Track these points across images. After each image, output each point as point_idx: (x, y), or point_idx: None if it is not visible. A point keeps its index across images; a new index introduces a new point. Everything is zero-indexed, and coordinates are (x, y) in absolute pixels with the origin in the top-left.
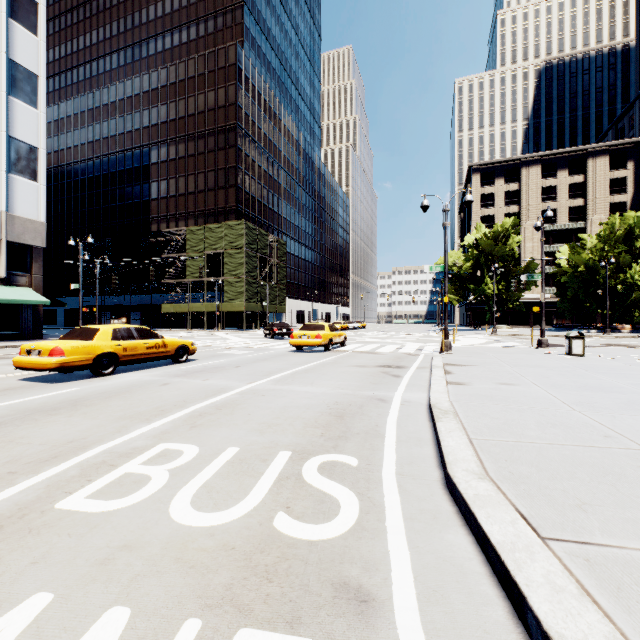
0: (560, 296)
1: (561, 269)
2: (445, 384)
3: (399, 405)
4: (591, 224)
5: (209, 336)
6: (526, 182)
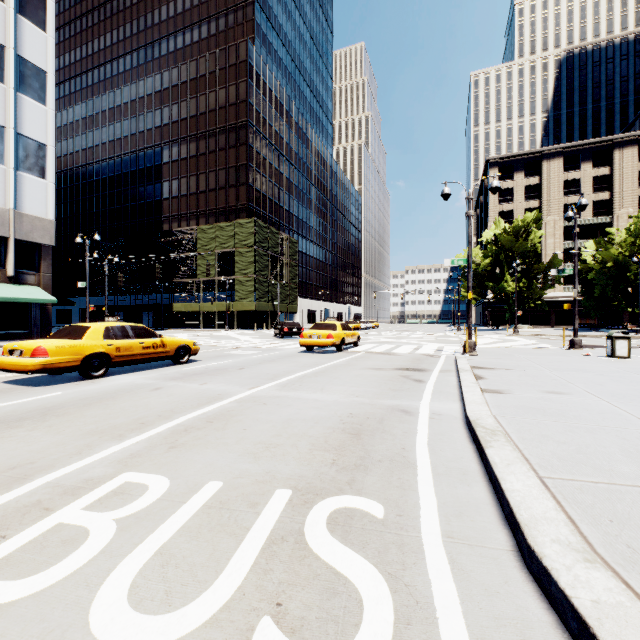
0: (585, 294)
1: (586, 266)
2: (480, 392)
3: (428, 419)
4: (618, 218)
5: (218, 336)
6: (547, 175)
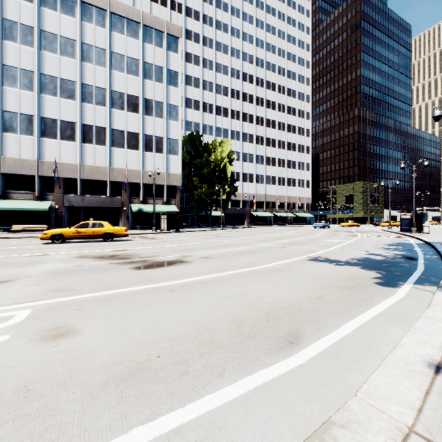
0: None
1: None
2: None
3: None
4: None
5: None
6: None
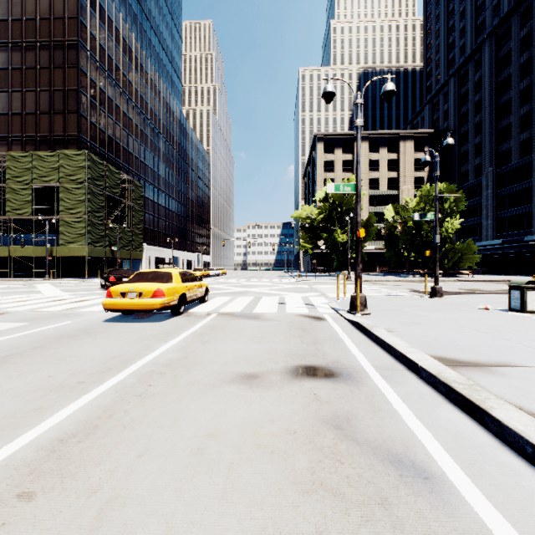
0: (387, 247)
1: (390, 224)
2: None
3: None
4: (402, 192)
5: (17, 288)
6: None
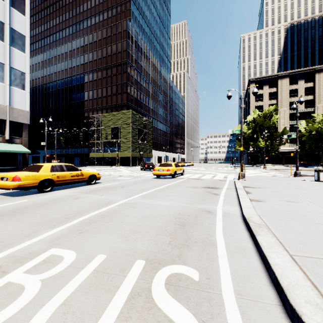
0: (300, 148)
1: (301, 133)
2: (250, 201)
3: (222, 216)
4: (317, 109)
5: (112, 169)
6: (280, 87)
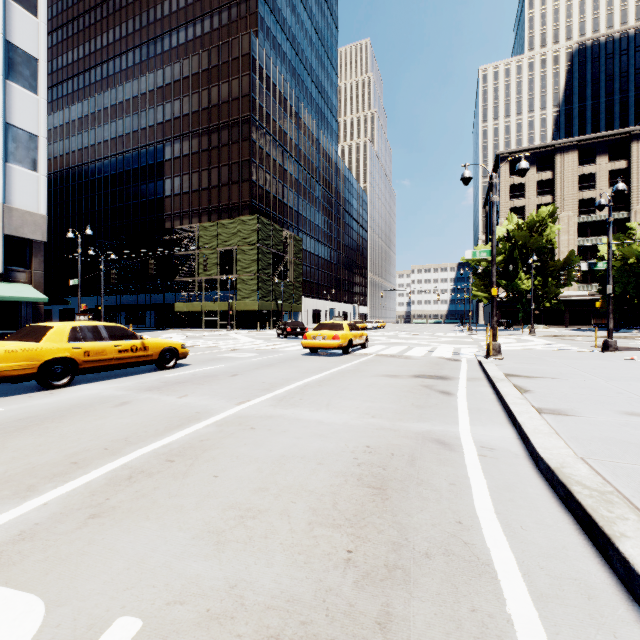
0: (603, 293)
1: None
2: (538, 414)
3: (478, 457)
4: (635, 214)
5: (219, 336)
6: (561, 170)
